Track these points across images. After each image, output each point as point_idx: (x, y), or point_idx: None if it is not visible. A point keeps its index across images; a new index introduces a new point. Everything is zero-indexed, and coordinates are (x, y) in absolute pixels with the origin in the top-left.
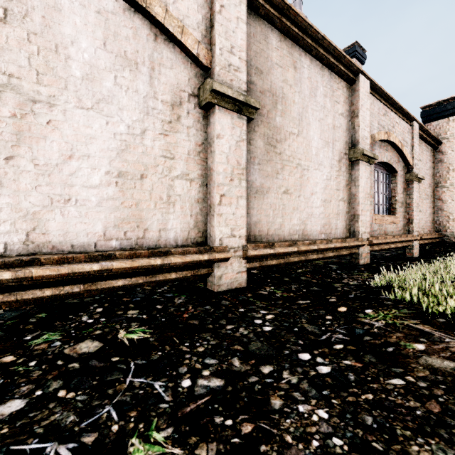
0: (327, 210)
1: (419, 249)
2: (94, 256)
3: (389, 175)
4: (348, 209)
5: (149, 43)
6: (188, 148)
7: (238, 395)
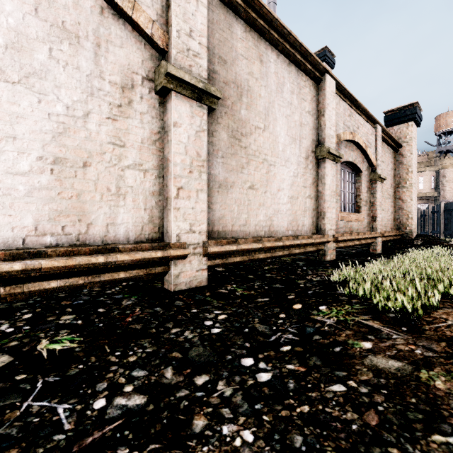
0: (294, 206)
1: (382, 245)
2: (17, 253)
3: (354, 174)
4: (314, 206)
5: (94, 15)
6: (141, 136)
7: (158, 416)
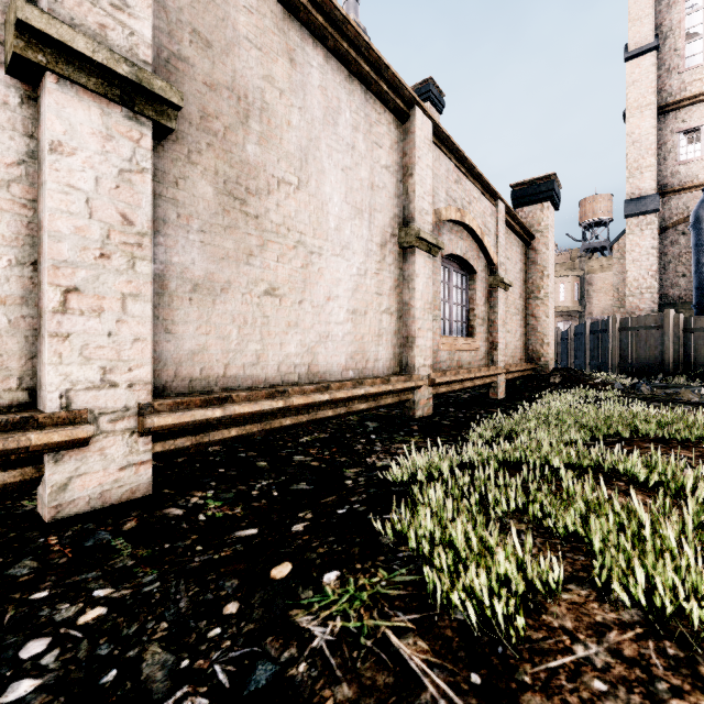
0: (359, 328)
1: (508, 385)
2: None
3: (466, 276)
4: (397, 327)
5: None
6: None
7: None
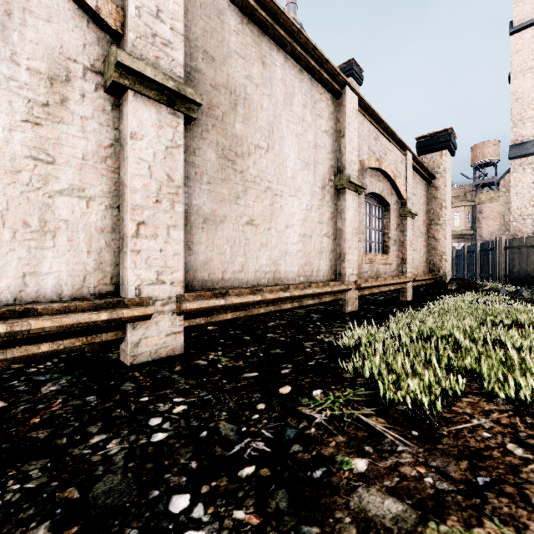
0: (307, 247)
1: (414, 291)
2: None
3: (382, 209)
4: (333, 246)
5: None
6: (82, 149)
7: None
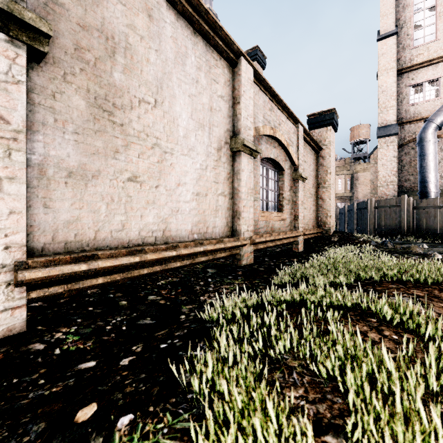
0: (201, 205)
1: (305, 242)
2: None
3: (277, 172)
4: (229, 205)
5: None
6: None
7: None
